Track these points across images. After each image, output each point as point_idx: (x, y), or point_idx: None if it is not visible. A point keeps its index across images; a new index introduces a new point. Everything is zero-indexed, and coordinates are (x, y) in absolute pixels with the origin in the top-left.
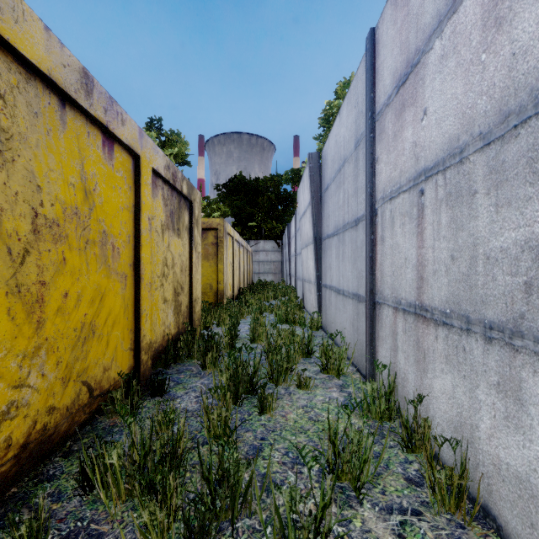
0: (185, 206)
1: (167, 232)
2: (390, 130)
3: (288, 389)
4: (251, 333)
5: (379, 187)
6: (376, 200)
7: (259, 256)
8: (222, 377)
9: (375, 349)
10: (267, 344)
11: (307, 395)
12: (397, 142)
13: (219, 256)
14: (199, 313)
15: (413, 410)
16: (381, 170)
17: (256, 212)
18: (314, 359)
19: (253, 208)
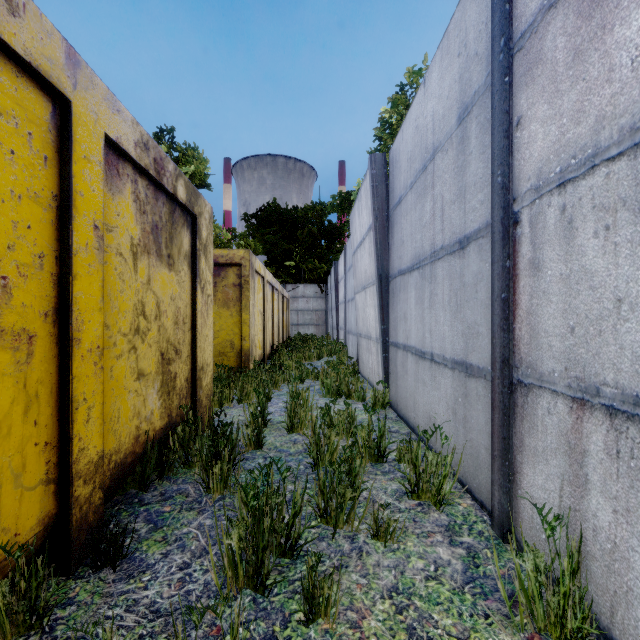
0: (184, 222)
1: (144, 259)
2: (560, 51)
3: (355, 539)
4: (288, 419)
5: (525, 170)
6: (515, 197)
7: (298, 303)
8: (230, 538)
9: (512, 465)
10: (314, 443)
11: (393, 556)
12: (588, 64)
13: (243, 302)
14: (208, 387)
15: None
16: (530, 137)
17: (294, 249)
18: (389, 464)
19: (290, 243)
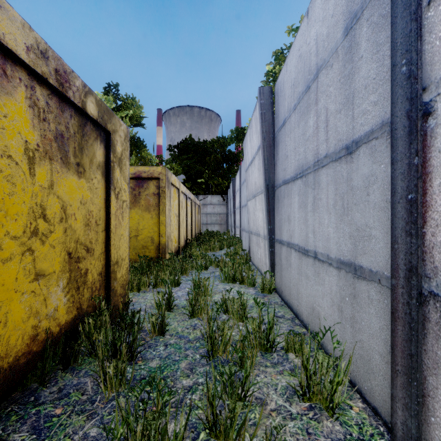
0: (97, 136)
1: (45, 164)
2: None
3: None
4: (189, 306)
5: None
6: (425, 85)
7: (207, 209)
8: None
9: (421, 386)
10: (208, 336)
11: None
12: None
13: (161, 207)
14: (124, 278)
15: None
16: None
17: (204, 170)
18: (277, 353)
19: (201, 166)
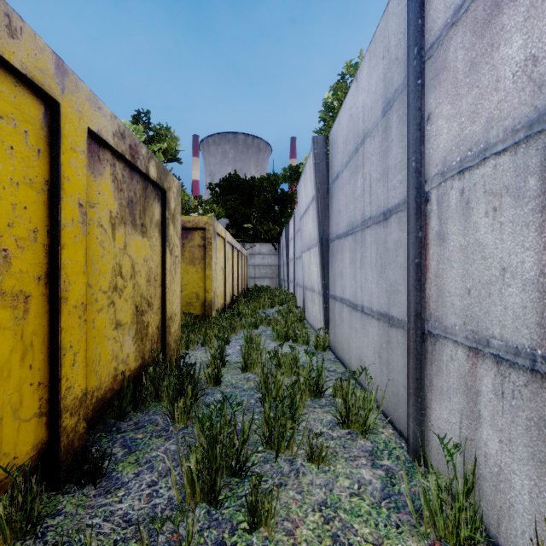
0: (155, 196)
1: (121, 228)
2: (460, 62)
3: (294, 462)
4: (242, 360)
5: (433, 158)
6: (426, 179)
7: (255, 260)
8: (189, 461)
9: (424, 401)
10: (263, 381)
11: (324, 476)
12: (480, 74)
13: (207, 260)
14: (176, 333)
15: (528, 545)
16: (437, 131)
17: (251, 213)
18: (325, 398)
19: (248, 209)
